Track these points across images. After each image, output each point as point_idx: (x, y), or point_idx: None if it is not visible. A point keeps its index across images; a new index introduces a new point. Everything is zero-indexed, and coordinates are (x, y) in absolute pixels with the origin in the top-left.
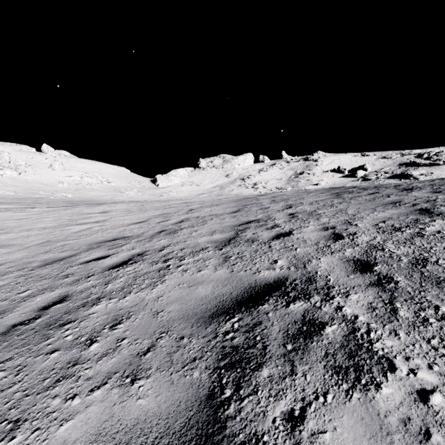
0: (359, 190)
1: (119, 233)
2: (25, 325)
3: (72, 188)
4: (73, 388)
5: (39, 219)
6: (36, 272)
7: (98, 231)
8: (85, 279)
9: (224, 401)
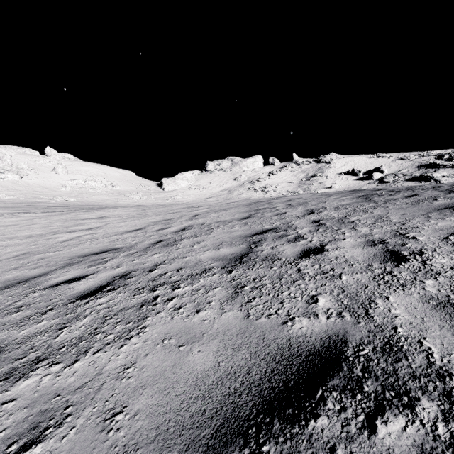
0: (390, 192)
1: (109, 244)
2: None
3: (75, 191)
4: None
5: (27, 225)
6: None
7: (86, 241)
8: (37, 317)
9: None
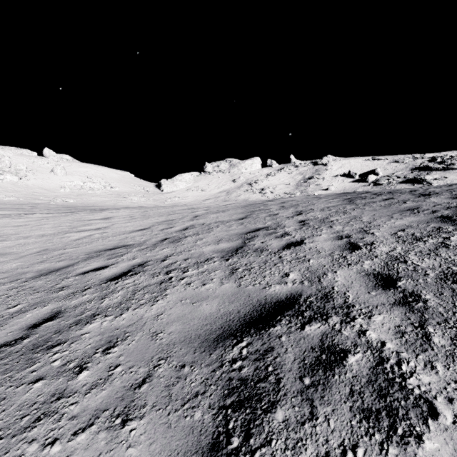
0: (373, 195)
1: (121, 241)
2: (10, 347)
3: (74, 193)
4: (54, 429)
5: (38, 226)
6: (29, 284)
7: (98, 239)
8: (80, 293)
9: (231, 454)
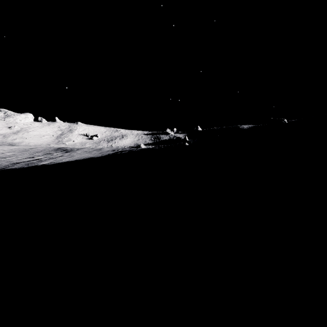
0: (59, 150)
1: None
2: None
3: None
4: (10, 164)
5: None
6: None
7: None
8: None
9: (22, 163)
